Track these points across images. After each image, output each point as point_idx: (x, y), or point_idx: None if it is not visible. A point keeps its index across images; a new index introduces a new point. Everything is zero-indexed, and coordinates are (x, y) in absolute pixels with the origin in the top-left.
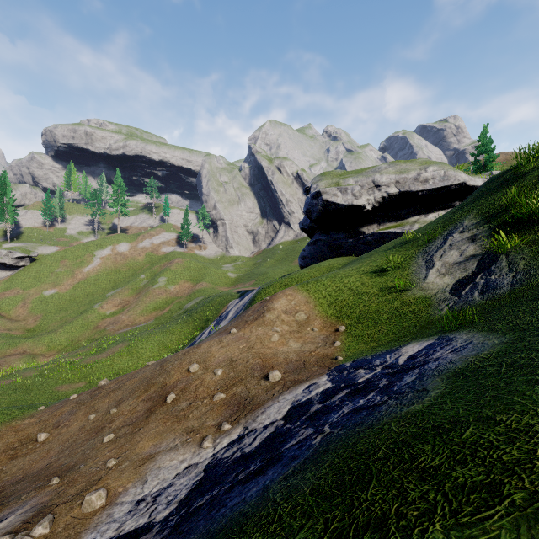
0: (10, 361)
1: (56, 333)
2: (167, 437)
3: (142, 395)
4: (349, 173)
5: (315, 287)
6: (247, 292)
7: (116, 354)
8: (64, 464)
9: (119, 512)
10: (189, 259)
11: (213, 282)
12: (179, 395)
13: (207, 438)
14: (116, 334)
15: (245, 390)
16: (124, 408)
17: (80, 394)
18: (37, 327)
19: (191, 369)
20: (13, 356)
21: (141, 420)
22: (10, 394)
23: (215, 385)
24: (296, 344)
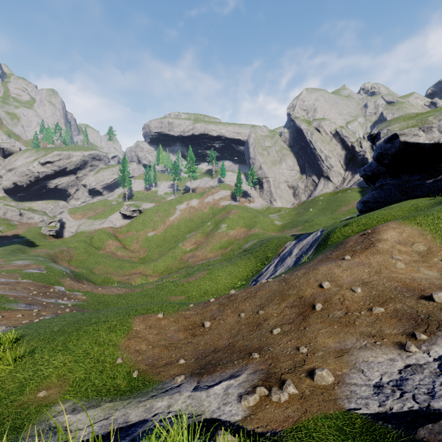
0: (134, 278)
1: (157, 262)
2: (346, 337)
3: (282, 303)
4: (426, 114)
5: (427, 220)
6: (301, 235)
7: (202, 279)
8: (247, 345)
9: (361, 391)
10: (242, 210)
11: (263, 228)
12: (326, 305)
13: (409, 343)
14: (196, 265)
15: (407, 307)
16: (269, 311)
17: (216, 299)
18: (145, 257)
19: (324, 285)
20: (135, 275)
21: (299, 321)
22: (143, 298)
23: (361, 300)
24: (431, 272)
